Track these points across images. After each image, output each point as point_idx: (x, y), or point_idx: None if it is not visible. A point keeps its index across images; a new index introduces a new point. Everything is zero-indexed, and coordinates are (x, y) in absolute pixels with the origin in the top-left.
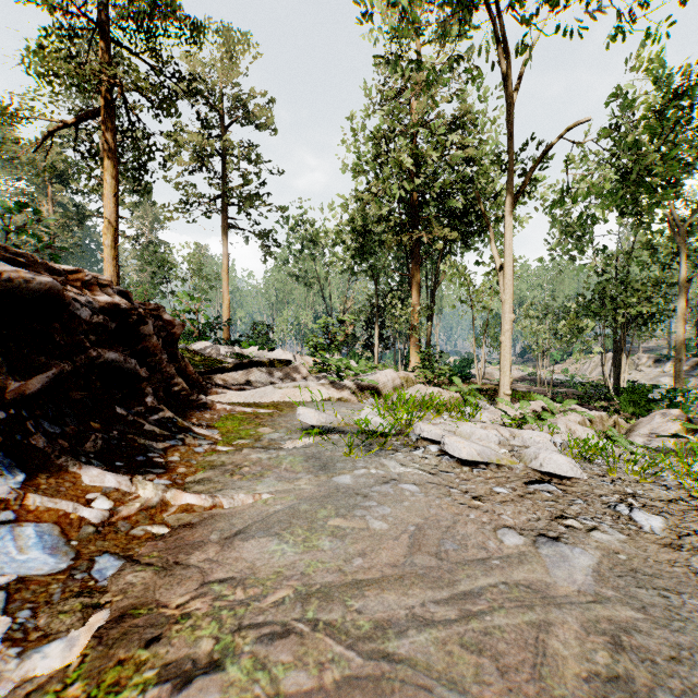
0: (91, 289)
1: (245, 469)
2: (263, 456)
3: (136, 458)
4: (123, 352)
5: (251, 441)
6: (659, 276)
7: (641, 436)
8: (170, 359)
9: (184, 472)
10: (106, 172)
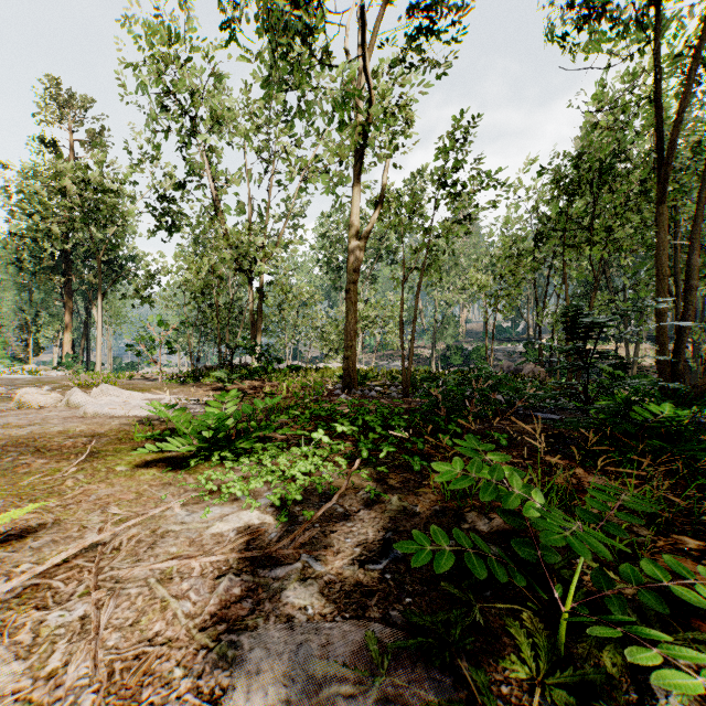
0: None
1: None
2: None
3: None
4: None
5: None
6: None
7: None
8: None
9: None
10: None
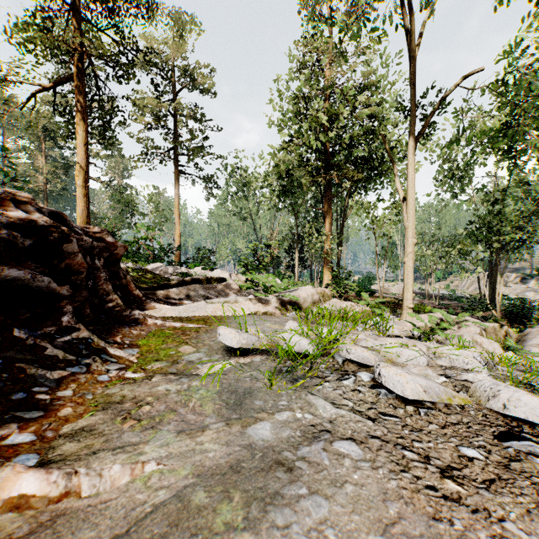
0: (3, 204)
1: (145, 409)
2: (172, 387)
3: (12, 396)
4: (36, 270)
5: (166, 364)
6: (528, 209)
7: (535, 346)
8: (112, 277)
9: (66, 416)
10: (78, 126)
